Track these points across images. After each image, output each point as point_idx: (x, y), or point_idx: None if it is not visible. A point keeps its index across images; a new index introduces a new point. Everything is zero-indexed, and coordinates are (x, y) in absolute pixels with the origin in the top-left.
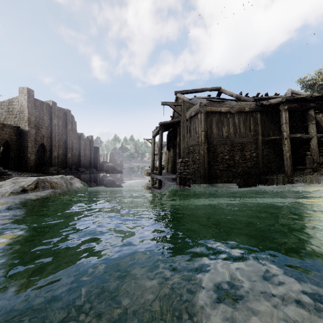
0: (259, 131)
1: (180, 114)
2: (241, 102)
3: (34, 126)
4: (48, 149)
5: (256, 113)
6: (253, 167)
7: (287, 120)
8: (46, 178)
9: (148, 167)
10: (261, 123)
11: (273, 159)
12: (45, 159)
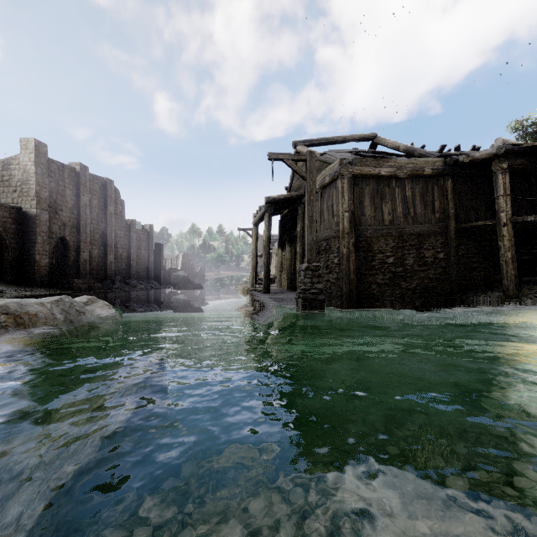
0: (451, 213)
1: (305, 178)
2: (416, 158)
3: (47, 207)
4: (72, 247)
5: (445, 179)
6: (439, 278)
7: (507, 190)
8: (5, 306)
9: (247, 279)
10: (453, 197)
11: (476, 264)
12: (68, 264)
